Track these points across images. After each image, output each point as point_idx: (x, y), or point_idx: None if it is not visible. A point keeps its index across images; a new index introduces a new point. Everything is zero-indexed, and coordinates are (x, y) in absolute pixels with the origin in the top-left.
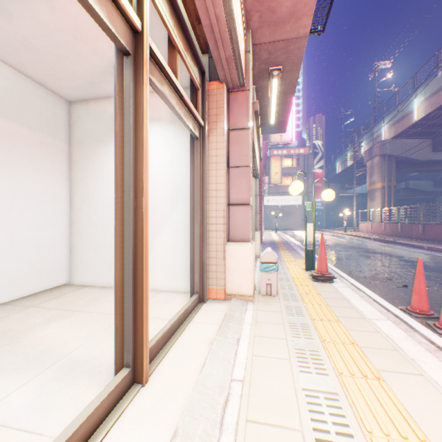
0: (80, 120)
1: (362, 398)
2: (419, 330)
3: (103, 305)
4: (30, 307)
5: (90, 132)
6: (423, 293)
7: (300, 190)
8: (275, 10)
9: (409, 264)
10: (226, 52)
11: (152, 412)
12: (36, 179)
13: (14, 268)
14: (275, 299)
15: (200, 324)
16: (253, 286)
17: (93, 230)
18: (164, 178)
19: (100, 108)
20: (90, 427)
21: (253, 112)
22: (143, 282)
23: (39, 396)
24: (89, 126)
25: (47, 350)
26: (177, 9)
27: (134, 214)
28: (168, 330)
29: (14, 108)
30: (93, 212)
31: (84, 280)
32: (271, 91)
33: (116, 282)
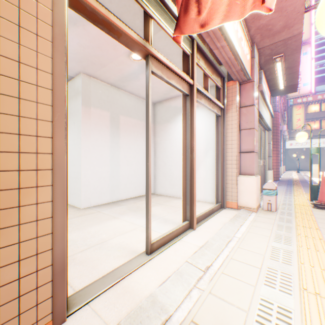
0: (158, 112)
1: (307, 255)
2: None
3: (171, 203)
4: (142, 200)
5: (163, 117)
6: None
7: (304, 138)
8: (271, 29)
9: None
10: (235, 68)
11: (198, 237)
12: (142, 143)
13: (135, 183)
14: (273, 213)
15: (220, 216)
16: (257, 204)
17: (164, 167)
18: (201, 138)
19: (168, 104)
20: (177, 233)
21: (258, 91)
22: (193, 187)
23: (157, 225)
24: (162, 114)
25: (154, 214)
26: (208, 59)
27: (190, 159)
28: (203, 214)
29: (135, 113)
30: (164, 158)
31: (160, 192)
32: (277, 69)
33: (183, 187)
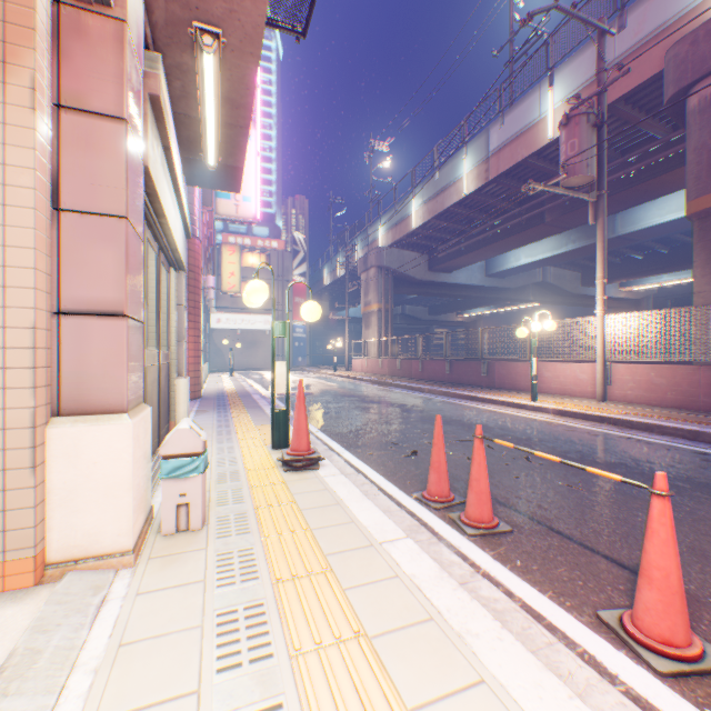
0: None
1: None
2: (445, 535)
3: None
4: None
5: None
6: (443, 469)
7: (264, 298)
8: None
9: (415, 415)
10: None
11: None
12: None
13: None
14: (199, 540)
15: None
16: (144, 519)
17: None
18: None
19: None
20: None
21: (146, 95)
22: None
23: None
24: None
25: None
26: None
27: None
28: None
29: None
30: None
31: None
32: (205, 86)
33: None
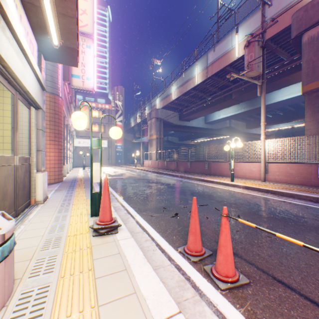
0: None
1: None
2: (205, 291)
3: None
4: None
5: None
6: (198, 233)
7: (84, 122)
8: None
9: (175, 190)
10: None
11: None
12: None
13: None
14: None
15: None
16: None
17: None
18: None
19: None
20: None
21: None
22: None
23: None
24: None
25: None
26: None
27: None
28: None
29: None
30: None
31: None
32: None
33: None
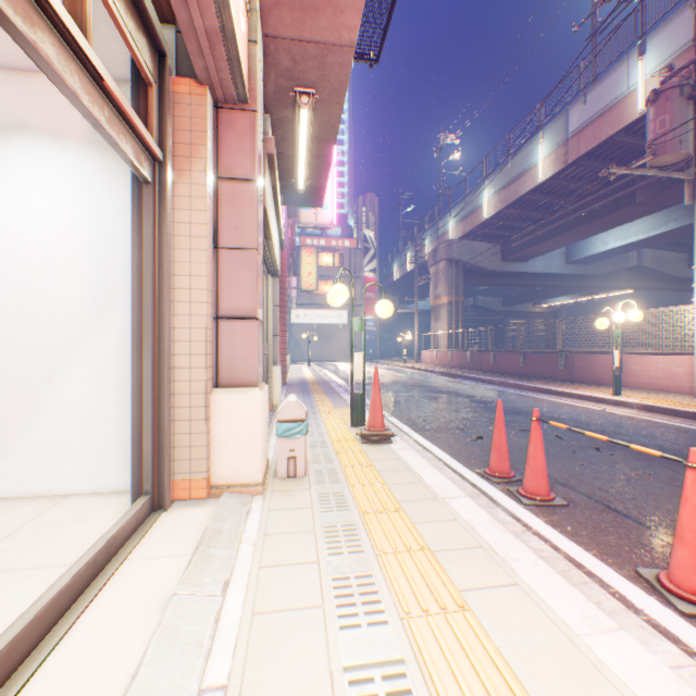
0: None
1: (442, 657)
2: (502, 503)
3: None
4: None
5: None
6: (504, 449)
7: (345, 299)
8: None
9: (482, 405)
10: (206, 17)
11: None
12: None
13: None
14: (304, 483)
15: (148, 562)
16: (265, 465)
17: None
18: (76, 259)
19: None
20: None
21: (265, 155)
22: None
23: None
24: None
25: None
26: None
27: None
28: (56, 600)
29: None
30: None
31: None
32: (299, 131)
33: None
